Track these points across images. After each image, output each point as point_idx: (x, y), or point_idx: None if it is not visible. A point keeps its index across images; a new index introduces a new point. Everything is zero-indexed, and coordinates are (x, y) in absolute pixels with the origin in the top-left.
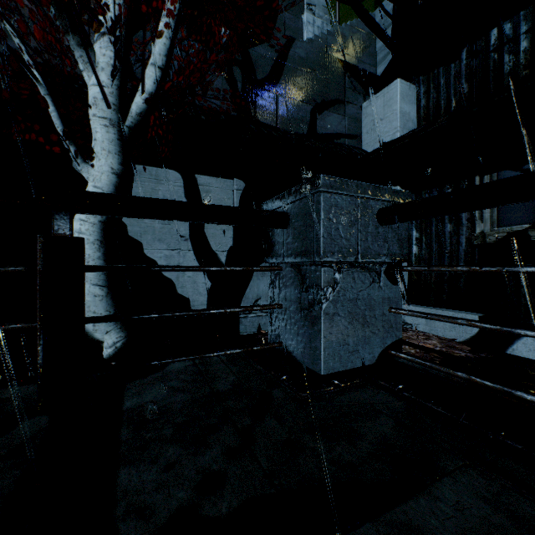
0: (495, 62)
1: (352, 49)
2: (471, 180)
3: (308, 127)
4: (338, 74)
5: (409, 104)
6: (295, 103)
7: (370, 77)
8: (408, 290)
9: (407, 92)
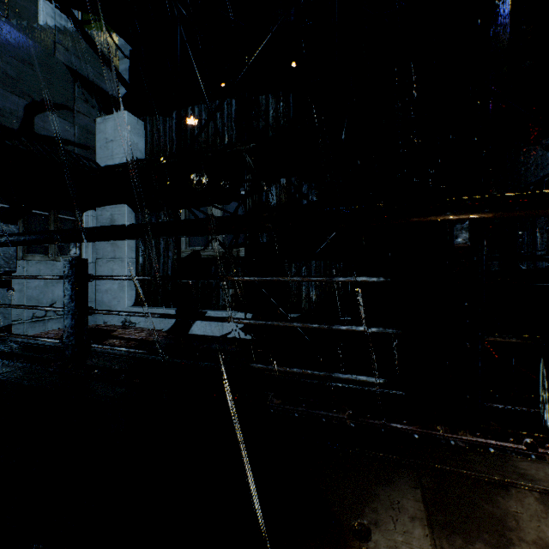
0: (191, 130)
1: (90, 59)
2: (175, 210)
3: (21, 122)
4: (65, 80)
5: (137, 136)
6: (0, 90)
7: (107, 96)
8: (136, 294)
9: (136, 125)
